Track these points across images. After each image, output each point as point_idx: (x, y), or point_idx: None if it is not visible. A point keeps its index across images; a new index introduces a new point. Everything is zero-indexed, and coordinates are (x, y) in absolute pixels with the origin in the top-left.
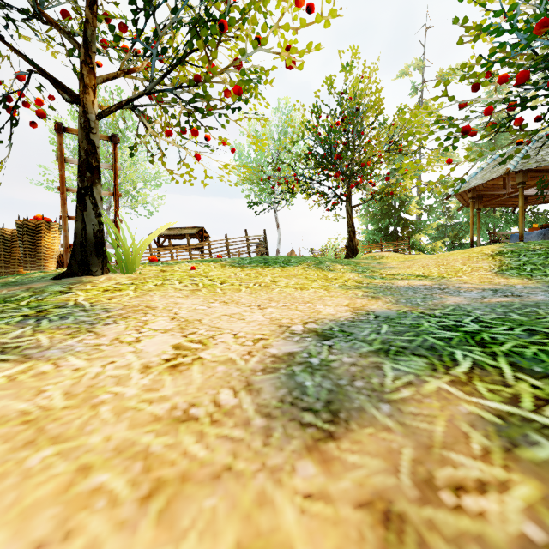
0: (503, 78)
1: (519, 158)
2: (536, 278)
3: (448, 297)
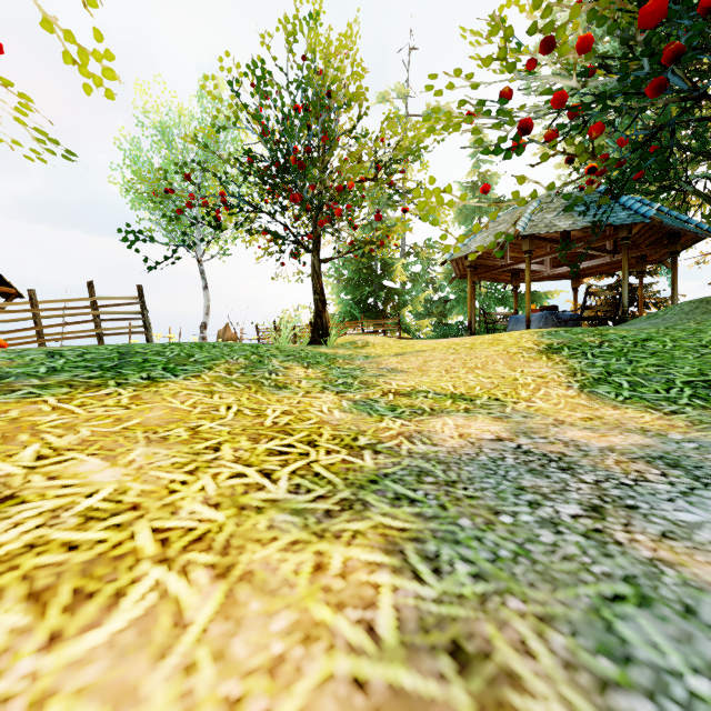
0: (588, 40)
1: (527, 219)
2: (669, 409)
3: (691, 563)
